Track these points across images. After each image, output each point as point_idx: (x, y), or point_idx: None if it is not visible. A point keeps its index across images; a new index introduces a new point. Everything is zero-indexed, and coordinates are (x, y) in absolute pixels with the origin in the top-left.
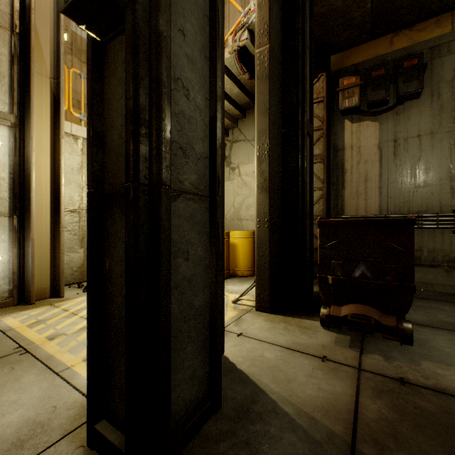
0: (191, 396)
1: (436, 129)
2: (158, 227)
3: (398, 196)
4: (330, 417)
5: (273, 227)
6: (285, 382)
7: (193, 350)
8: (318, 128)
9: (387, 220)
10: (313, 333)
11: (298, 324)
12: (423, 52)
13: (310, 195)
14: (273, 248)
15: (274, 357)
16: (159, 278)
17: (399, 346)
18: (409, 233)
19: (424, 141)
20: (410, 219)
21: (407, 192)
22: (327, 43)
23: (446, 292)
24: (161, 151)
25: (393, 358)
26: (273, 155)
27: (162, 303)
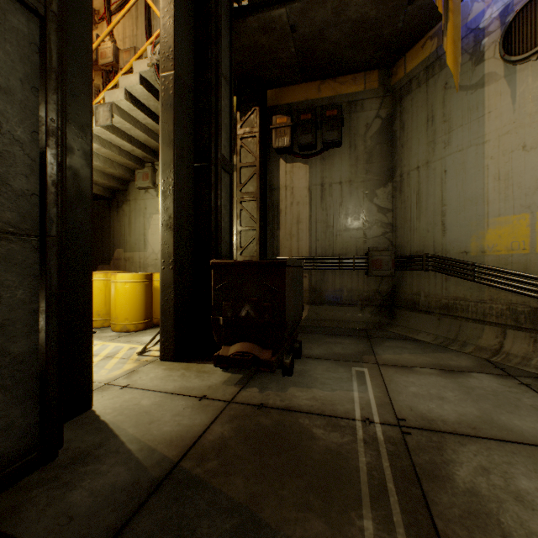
0: (5, 449)
1: (354, 178)
2: None
3: (325, 239)
4: (171, 446)
5: (180, 269)
6: (146, 424)
7: (9, 400)
8: (252, 164)
9: (266, 262)
10: (209, 375)
11: (198, 369)
12: (341, 105)
13: (230, 235)
14: (180, 291)
15: (150, 403)
16: None
17: (281, 378)
18: (282, 274)
19: (344, 188)
20: (282, 261)
21: (332, 235)
22: (260, 76)
23: (358, 328)
24: None
25: (268, 389)
26: (180, 191)
27: None
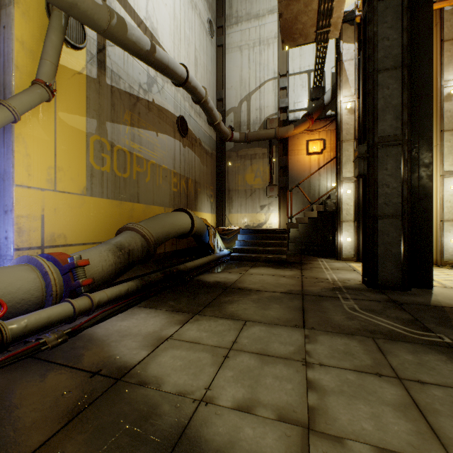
0: (390, 279)
1: None
2: (373, 227)
3: None
4: (447, 304)
5: None
6: (447, 299)
7: (391, 265)
8: None
9: None
10: None
11: None
12: None
13: None
14: None
15: None
16: (373, 239)
17: None
18: None
19: None
20: None
21: None
22: None
23: None
24: (374, 208)
25: None
26: None
27: (374, 245)
